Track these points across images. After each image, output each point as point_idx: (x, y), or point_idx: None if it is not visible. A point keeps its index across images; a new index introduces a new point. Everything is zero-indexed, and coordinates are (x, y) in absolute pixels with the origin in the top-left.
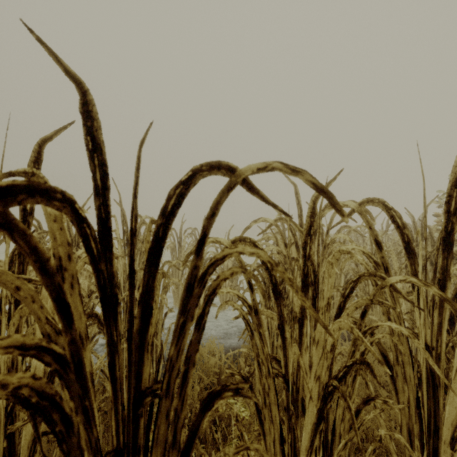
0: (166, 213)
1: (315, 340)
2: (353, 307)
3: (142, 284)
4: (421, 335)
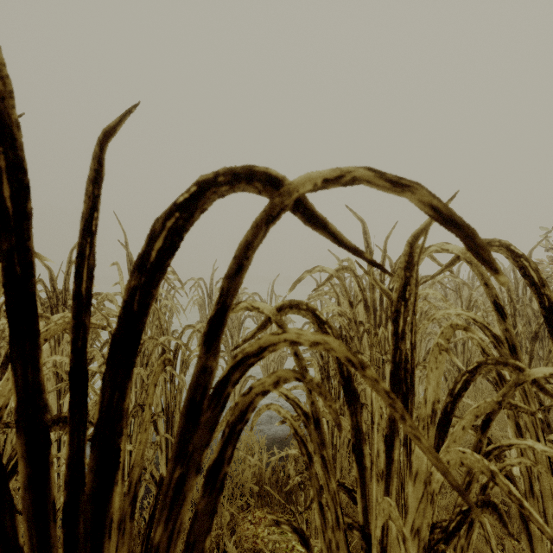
0: (147, 267)
1: (411, 469)
2: (472, 415)
3: (99, 406)
4: None
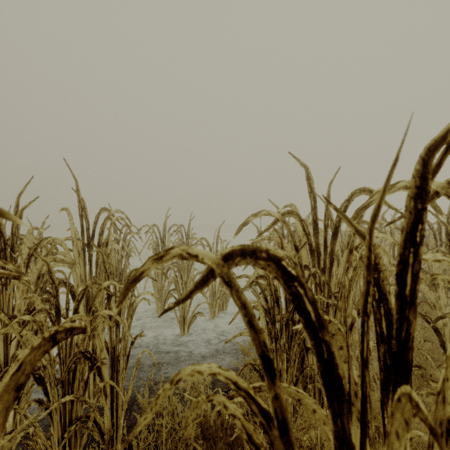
0: None
1: None
2: None
3: None
4: None
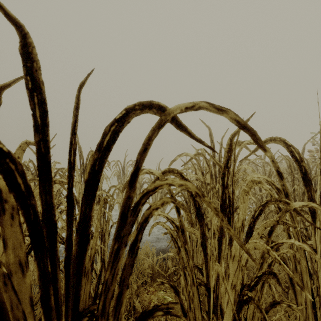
0: (102, 149)
1: (231, 255)
2: (262, 227)
3: (80, 214)
4: (318, 250)
